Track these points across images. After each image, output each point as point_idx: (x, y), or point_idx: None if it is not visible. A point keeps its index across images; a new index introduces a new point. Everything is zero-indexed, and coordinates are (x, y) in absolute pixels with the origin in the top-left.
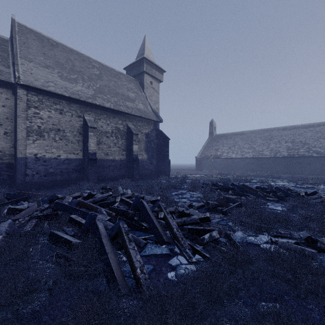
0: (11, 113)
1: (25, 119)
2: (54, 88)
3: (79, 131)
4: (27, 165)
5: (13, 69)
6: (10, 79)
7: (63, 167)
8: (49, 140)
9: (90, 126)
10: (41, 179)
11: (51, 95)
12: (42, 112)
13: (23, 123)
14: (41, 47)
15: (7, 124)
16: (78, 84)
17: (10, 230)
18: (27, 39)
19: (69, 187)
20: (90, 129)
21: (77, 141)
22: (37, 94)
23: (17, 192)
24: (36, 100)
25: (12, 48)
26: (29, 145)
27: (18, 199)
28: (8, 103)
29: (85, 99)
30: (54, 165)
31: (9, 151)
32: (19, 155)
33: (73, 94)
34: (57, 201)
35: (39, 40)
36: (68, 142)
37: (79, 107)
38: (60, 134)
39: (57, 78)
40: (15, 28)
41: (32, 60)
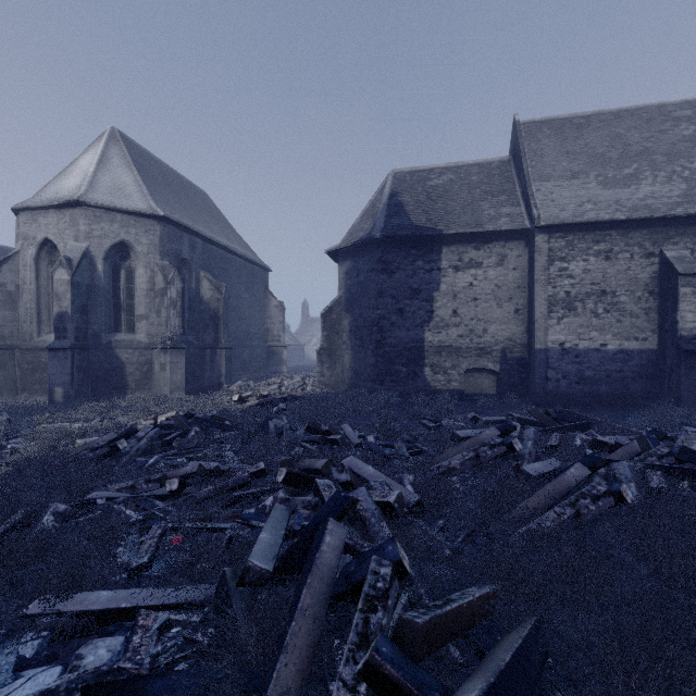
0: (524, 277)
1: (545, 283)
2: (593, 213)
3: (648, 289)
4: (548, 362)
5: (524, 204)
6: (524, 223)
7: (612, 367)
8: (583, 315)
9: (682, 272)
10: (570, 389)
11: (587, 228)
12: (573, 265)
13: (542, 291)
14: (561, 143)
15: (518, 296)
16: (643, 182)
17: (635, 479)
18: (538, 142)
19: (625, 410)
20: (683, 279)
21: (644, 311)
22: (564, 234)
23: (562, 410)
24: (563, 245)
25: (518, 170)
26: (551, 328)
27: (576, 424)
28: (520, 262)
29: (666, 212)
30: (594, 364)
31: (520, 339)
32: (537, 345)
33: (634, 210)
34: (683, 445)
35: (556, 132)
36: (622, 316)
37: (649, 234)
38: (605, 301)
39: (595, 191)
40: (521, 135)
41: (549, 176)
